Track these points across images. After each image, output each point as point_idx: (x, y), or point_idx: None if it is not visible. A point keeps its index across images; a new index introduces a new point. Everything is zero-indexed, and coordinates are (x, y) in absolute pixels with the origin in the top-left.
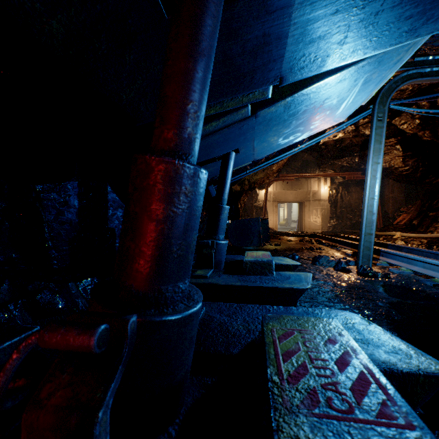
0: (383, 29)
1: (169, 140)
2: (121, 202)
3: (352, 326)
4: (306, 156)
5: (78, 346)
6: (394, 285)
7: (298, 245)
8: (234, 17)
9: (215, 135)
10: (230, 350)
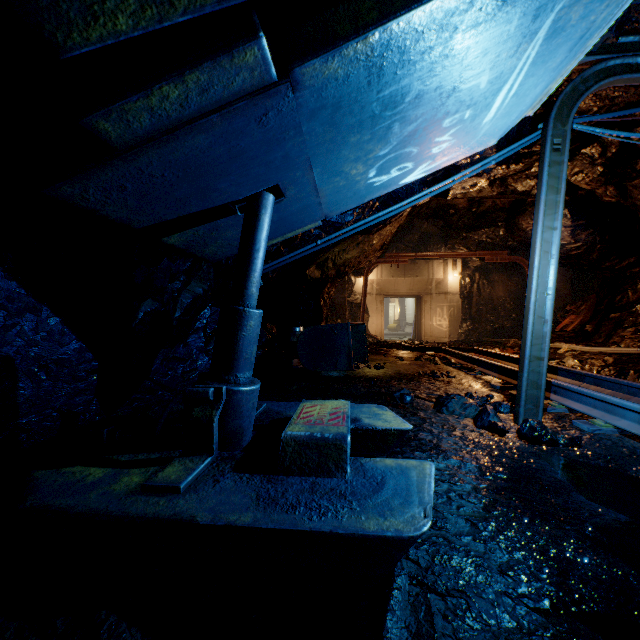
0: None
1: None
2: (32, 300)
3: None
4: (426, 226)
5: None
6: (593, 464)
7: (412, 367)
8: None
9: (193, 134)
10: None
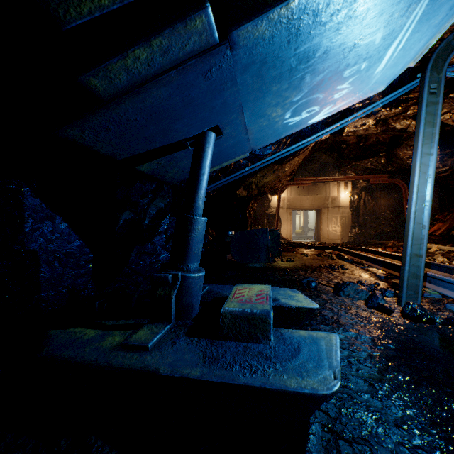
0: None
1: None
2: (49, 211)
3: None
4: (324, 158)
5: None
6: None
7: (314, 261)
8: None
9: (157, 87)
10: None
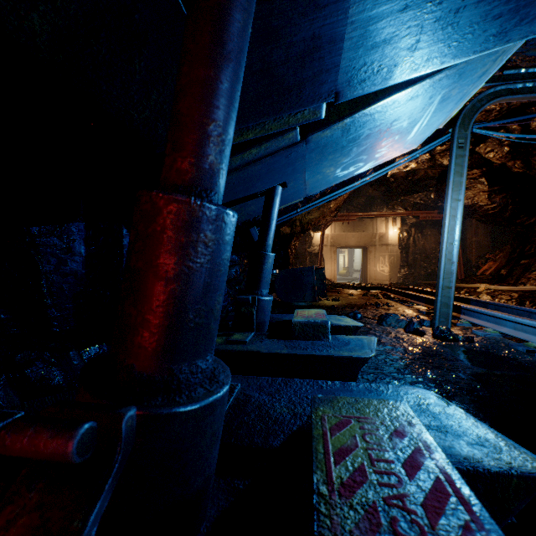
0: (465, 31)
1: (184, 172)
2: None
3: (426, 408)
4: (371, 191)
5: (51, 453)
6: (478, 350)
7: (360, 300)
8: (274, 13)
9: (255, 165)
10: (269, 443)
